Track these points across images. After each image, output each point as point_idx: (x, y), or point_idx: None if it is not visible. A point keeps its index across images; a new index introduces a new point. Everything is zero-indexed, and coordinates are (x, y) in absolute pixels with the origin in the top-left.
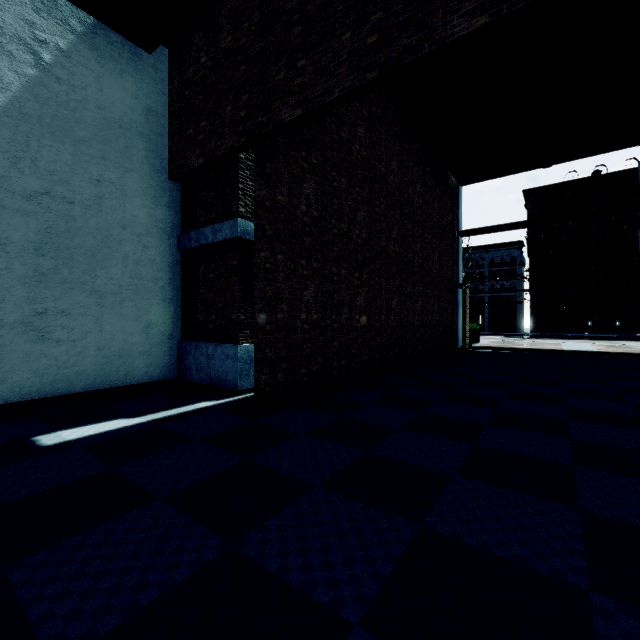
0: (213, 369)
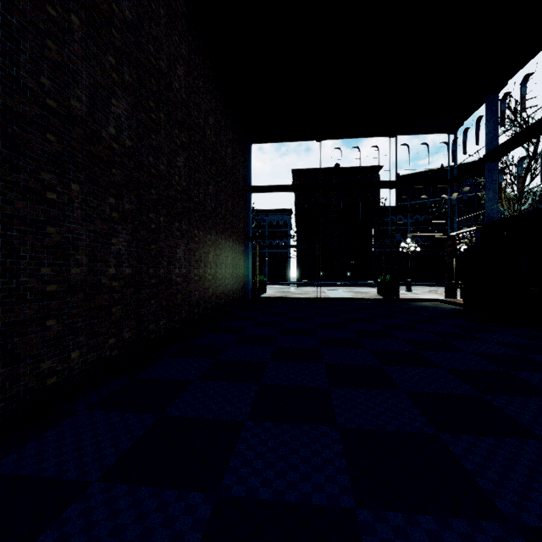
0: None
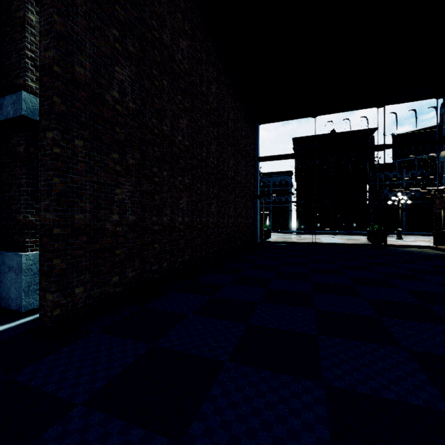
0: None
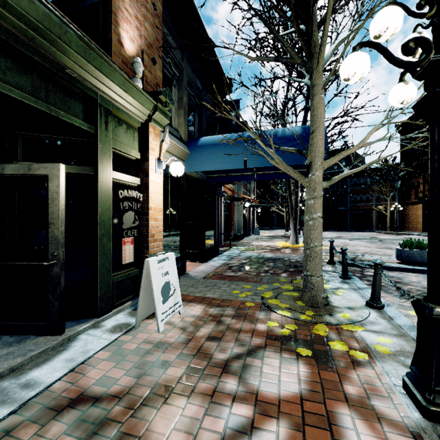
0: None
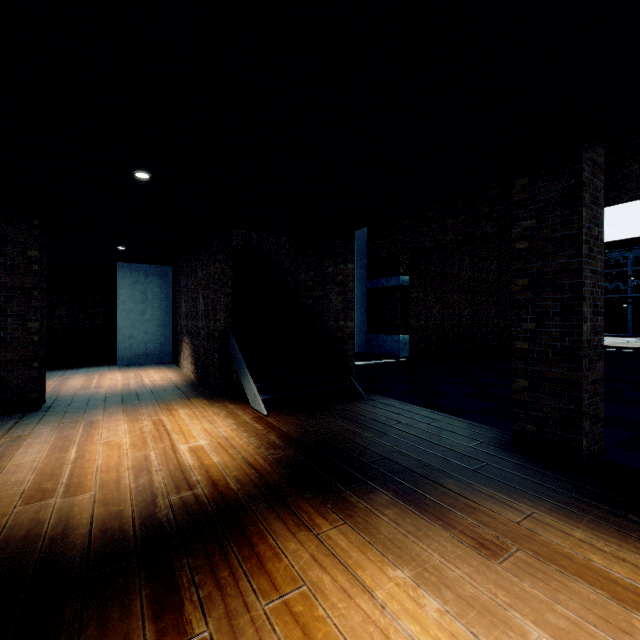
0: (386, 347)
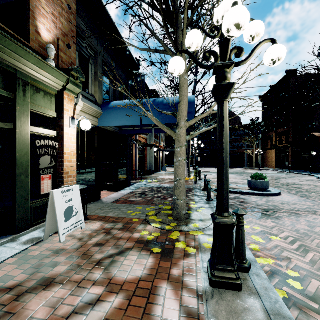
0: None
